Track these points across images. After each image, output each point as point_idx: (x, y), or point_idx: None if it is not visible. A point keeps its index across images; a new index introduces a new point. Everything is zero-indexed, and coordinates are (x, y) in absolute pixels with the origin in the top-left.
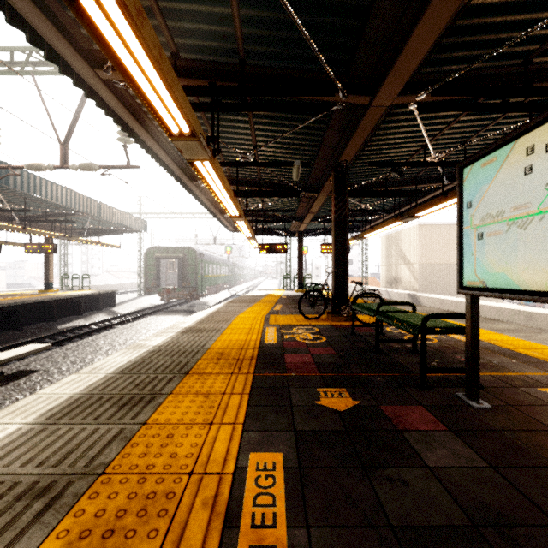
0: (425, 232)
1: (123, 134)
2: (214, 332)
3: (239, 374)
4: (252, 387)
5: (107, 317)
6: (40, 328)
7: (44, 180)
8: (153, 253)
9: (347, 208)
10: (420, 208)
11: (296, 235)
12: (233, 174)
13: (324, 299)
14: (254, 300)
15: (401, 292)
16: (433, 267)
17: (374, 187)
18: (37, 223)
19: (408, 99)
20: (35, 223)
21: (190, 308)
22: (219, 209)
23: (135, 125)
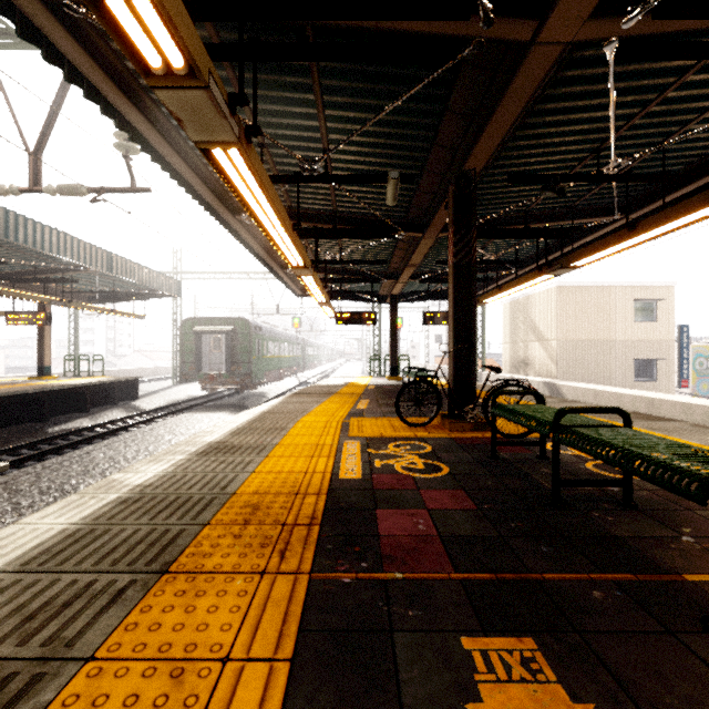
0: (568, 296)
1: (124, 137)
2: (254, 453)
3: (278, 575)
4: (301, 628)
5: (124, 414)
6: (21, 432)
7: (21, 217)
8: (192, 325)
9: (474, 248)
10: (584, 252)
11: (388, 300)
12: (295, 204)
13: (436, 394)
14: (328, 393)
15: (533, 379)
16: (578, 345)
17: (508, 223)
18: (26, 284)
19: (606, 28)
20: (23, 284)
21: (241, 402)
22: (279, 262)
23: (125, 106)
